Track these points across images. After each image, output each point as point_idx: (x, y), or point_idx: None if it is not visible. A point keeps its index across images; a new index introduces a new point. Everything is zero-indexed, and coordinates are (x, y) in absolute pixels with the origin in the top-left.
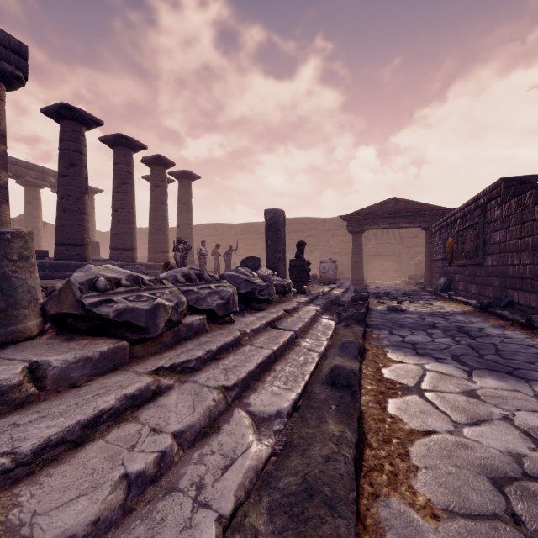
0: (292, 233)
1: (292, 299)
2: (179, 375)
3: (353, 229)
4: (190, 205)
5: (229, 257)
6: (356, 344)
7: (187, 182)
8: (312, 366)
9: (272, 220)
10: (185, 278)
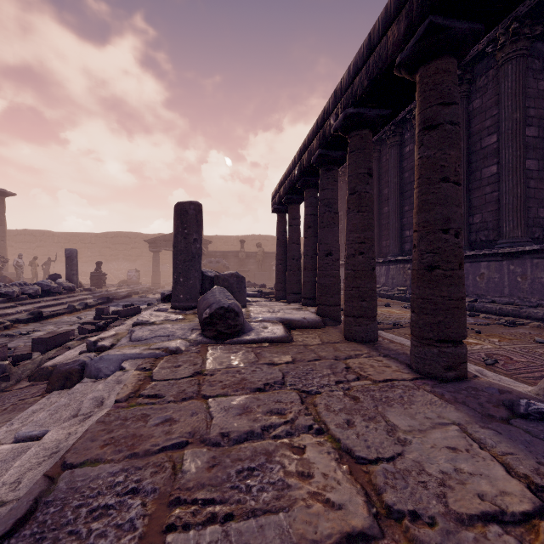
0: (118, 244)
1: (78, 293)
2: (21, 305)
3: (152, 250)
4: (4, 219)
5: (47, 267)
6: (85, 302)
7: (1, 199)
8: (65, 307)
9: (69, 255)
10: (19, 285)
